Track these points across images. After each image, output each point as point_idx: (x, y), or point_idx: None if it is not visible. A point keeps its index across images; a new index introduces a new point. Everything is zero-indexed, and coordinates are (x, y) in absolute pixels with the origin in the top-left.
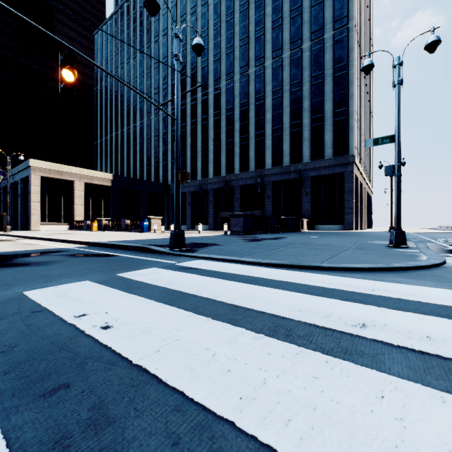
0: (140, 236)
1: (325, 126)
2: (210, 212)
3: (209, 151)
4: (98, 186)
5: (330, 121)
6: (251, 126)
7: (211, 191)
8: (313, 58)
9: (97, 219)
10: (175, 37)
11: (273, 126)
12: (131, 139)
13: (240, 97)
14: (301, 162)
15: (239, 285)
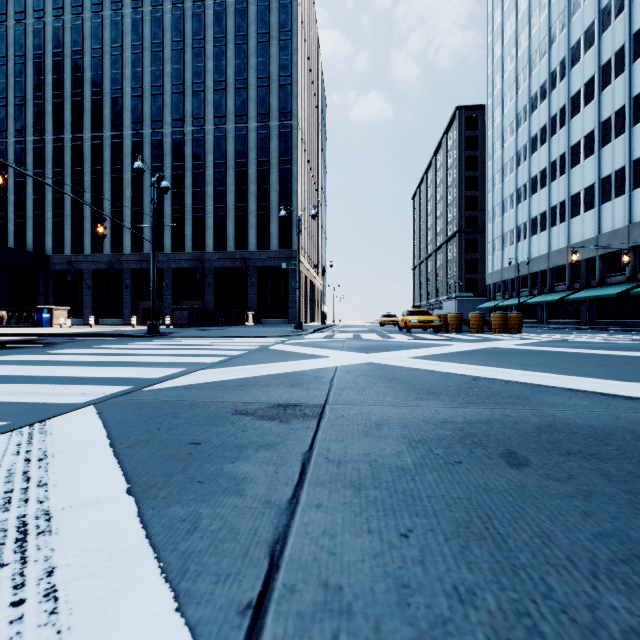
0: (73, 330)
1: (271, 216)
2: (127, 300)
3: (124, 216)
4: None
5: (276, 212)
6: (188, 197)
7: (128, 272)
8: (260, 142)
9: None
10: (152, 186)
11: (216, 204)
12: None
13: (172, 156)
14: (248, 250)
15: (212, 340)
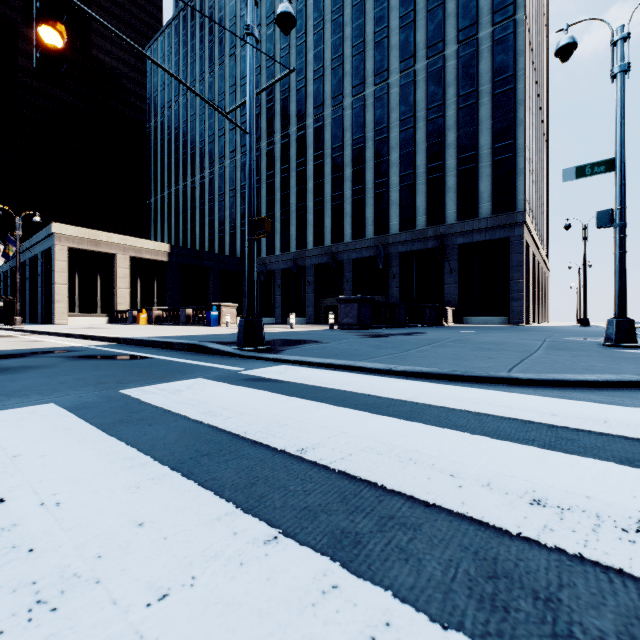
0: (202, 331)
1: (479, 168)
2: (309, 298)
3: (307, 210)
4: (149, 261)
5: (487, 162)
6: (369, 173)
7: (310, 268)
8: (462, 69)
9: (147, 308)
10: None
11: (401, 172)
12: (196, 196)
13: (352, 130)
14: (444, 224)
15: (358, 418)
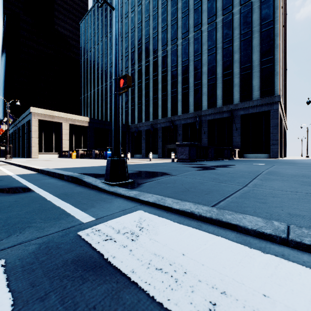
0: (98, 163)
1: (253, 73)
2: (159, 144)
3: (158, 99)
4: (79, 126)
5: (257, 69)
6: (191, 78)
7: (160, 129)
8: (243, 19)
9: (76, 149)
10: None
11: (208, 77)
12: (103, 94)
13: (182, 56)
14: (232, 104)
15: None
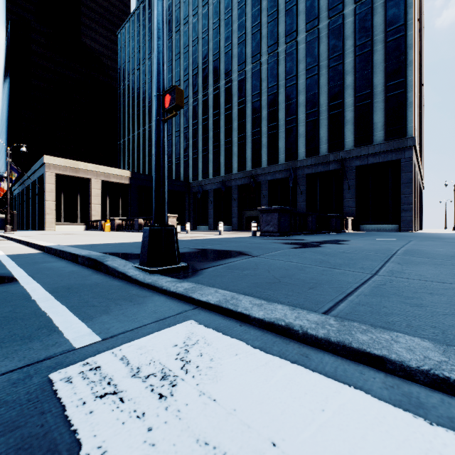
0: (140, 238)
1: (374, 103)
2: (234, 211)
3: (233, 144)
4: (116, 184)
5: (380, 98)
6: (281, 112)
7: (235, 188)
8: (359, 24)
9: (110, 218)
10: None
11: (307, 110)
12: (152, 137)
13: (268, 80)
14: (343, 150)
15: None
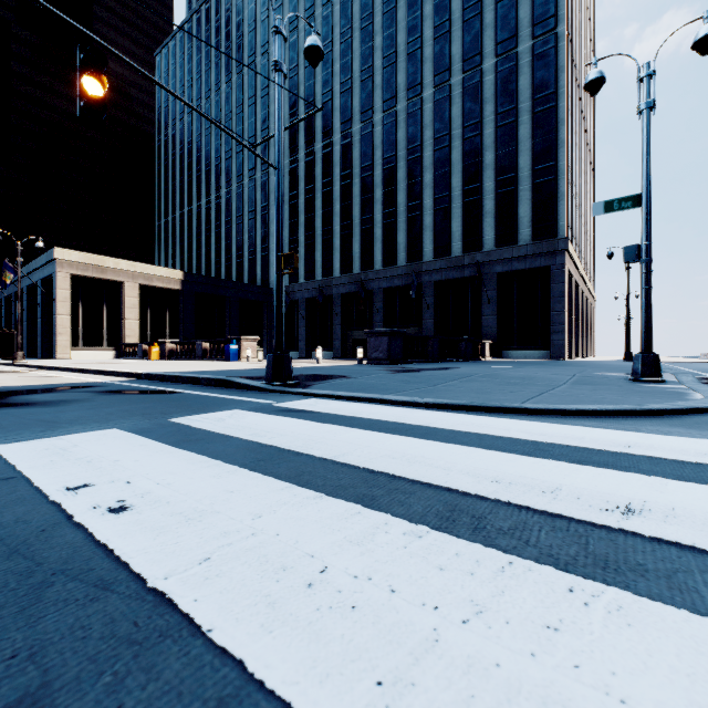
0: (223, 366)
1: (519, 192)
2: (336, 330)
3: (334, 234)
4: (161, 289)
5: (527, 185)
6: (401, 194)
7: (337, 298)
8: (501, 85)
9: (159, 341)
10: (275, 32)
11: (436, 194)
12: (212, 217)
13: (383, 148)
14: (481, 251)
15: (380, 437)
